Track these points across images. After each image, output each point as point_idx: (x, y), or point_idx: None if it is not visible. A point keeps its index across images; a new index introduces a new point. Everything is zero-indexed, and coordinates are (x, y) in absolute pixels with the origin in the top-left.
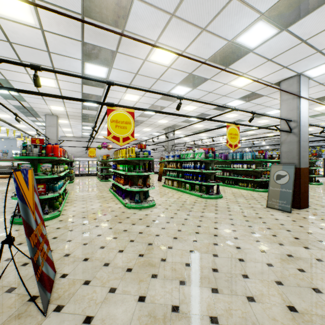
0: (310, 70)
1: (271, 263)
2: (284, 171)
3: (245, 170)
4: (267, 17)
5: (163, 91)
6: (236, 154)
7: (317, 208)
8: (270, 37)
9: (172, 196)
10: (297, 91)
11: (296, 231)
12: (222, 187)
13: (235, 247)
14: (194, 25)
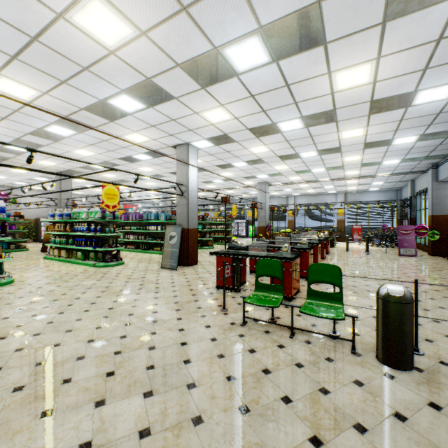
0: (194, 142)
1: (114, 307)
2: (175, 232)
3: (161, 232)
4: (129, 94)
5: (31, 126)
6: (151, 214)
7: (204, 264)
8: (142, 109)
9: (51, 269)
10: (187, 159)
11: (164, 283)
12: (136, 253)
13: (90, 303)
14: (49, 74)
